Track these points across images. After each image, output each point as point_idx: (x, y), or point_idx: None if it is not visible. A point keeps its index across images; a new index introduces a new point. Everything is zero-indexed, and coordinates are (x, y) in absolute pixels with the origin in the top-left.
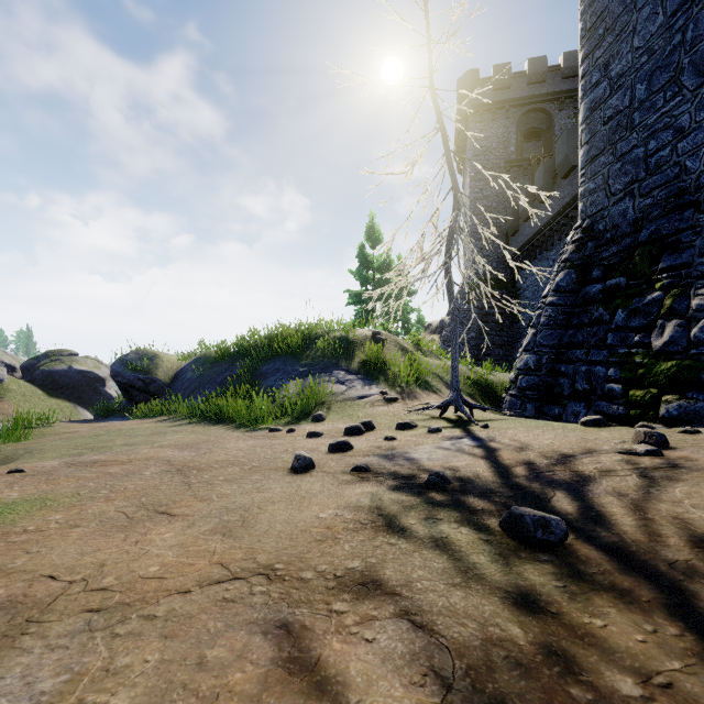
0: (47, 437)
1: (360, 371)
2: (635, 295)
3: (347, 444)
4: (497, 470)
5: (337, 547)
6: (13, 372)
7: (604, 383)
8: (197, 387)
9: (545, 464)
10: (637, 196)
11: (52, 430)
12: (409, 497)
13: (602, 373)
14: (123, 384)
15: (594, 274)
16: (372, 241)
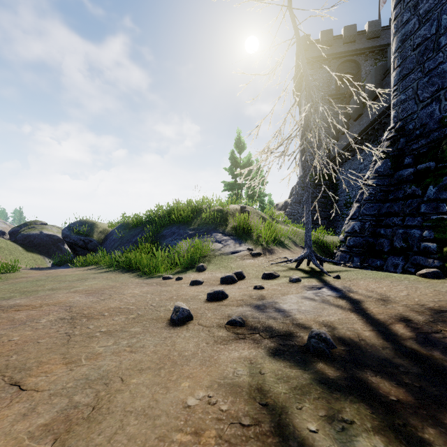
0: (8, 280)
1: (232, 233)
2: (443, 174)
3: (222, 294)
4: (376, 328)
5: None
6: (3, 235)
7: (419, 242)
8: (119, 245)
9: (423, 322)
10: (443, 100)
11: (14, 275)
12: (294, 370)
13: (417, 234)
14: (70, 243)
15: (406, 161)
16: (239, 148)
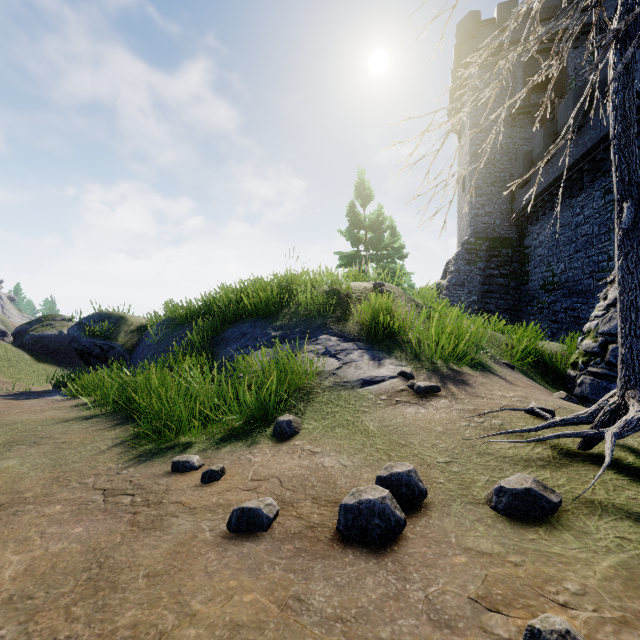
0: None
1: (360, 336)
2: None
3: None
4: None
5: None
6: (4, 337)
7: None
8: (152, 356)
9: None
10: None
11: None
12: None
13: None
14: (81, 351)
15: None
16: (364, 198)
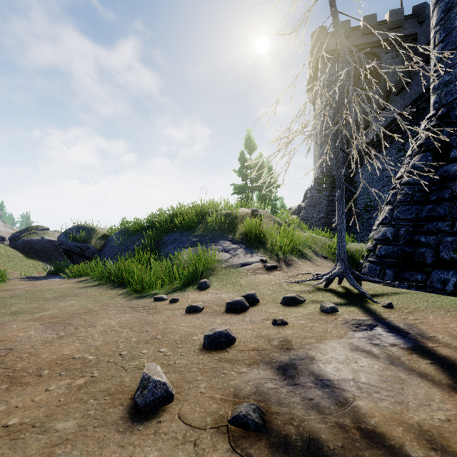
0: None
1: (242, 241)
2: None
3: (226, 337)
4: None
5: None
6: (3, 241)
7: None
8: (116, 253)
9: None
10: None
11: None
12: None
13: None
14: (67, 250)
15: (453, 154)
16: (250, 149)
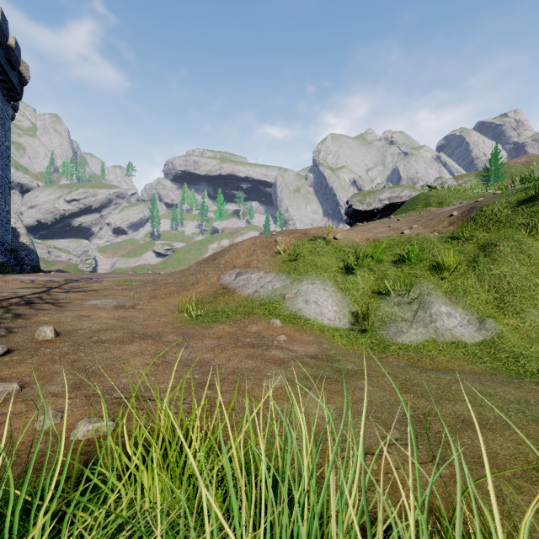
0: None
1: None
2: None
3: None
4: None
5: (44, 313)
6: None
7: None
8: None
9: None
10: None
11: None
12: None
13: None
14: None
15: None
16: None
